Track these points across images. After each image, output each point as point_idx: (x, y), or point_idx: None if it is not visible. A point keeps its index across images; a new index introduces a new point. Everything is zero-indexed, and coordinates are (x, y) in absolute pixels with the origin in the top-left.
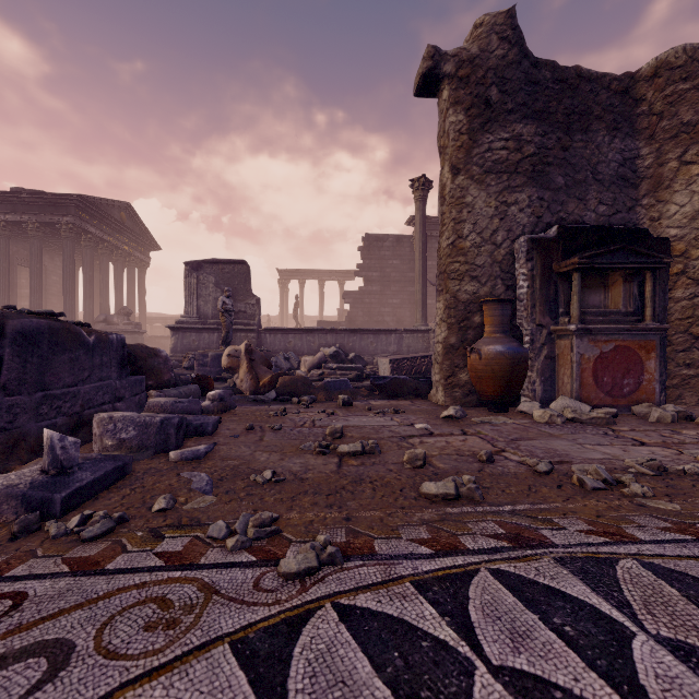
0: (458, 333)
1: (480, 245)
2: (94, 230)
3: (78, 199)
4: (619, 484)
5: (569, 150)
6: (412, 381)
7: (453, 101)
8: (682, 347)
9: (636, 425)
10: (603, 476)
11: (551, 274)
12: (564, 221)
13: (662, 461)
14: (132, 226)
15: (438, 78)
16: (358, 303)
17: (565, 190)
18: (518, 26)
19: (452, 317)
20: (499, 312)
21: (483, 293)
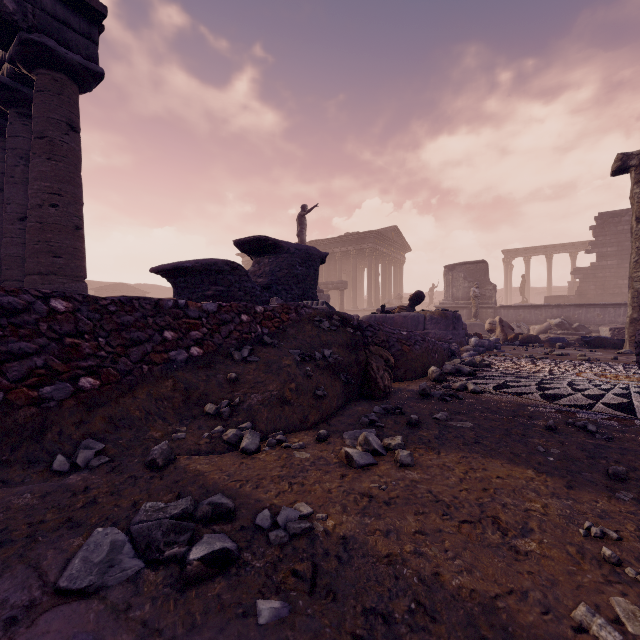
0: (638, 312)
1: None
2: (380, 248)
3: (374, 233)
4: None
5: None
6: (611, 339)
7: (637, 180)
8: None
9: None
10: None
11: None
12: None
13: None
14: (397, 239)
15: (626, 168)
16: (589, 277)
17: None
18: None
19: (635, 303)
20: None
21: None
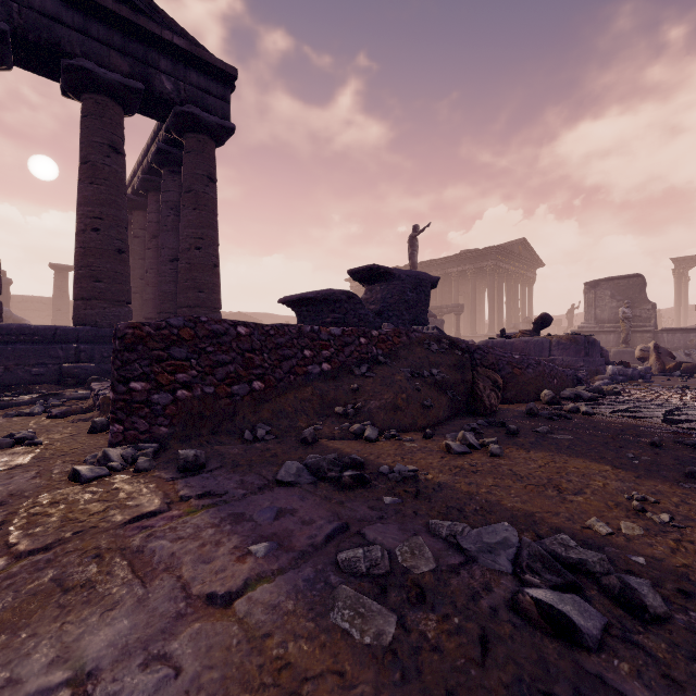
0: None
1: None
2: (504, 265)
3: (497, 248)
4: None
5: None
6: None
7: None
8: None
9: None
10: None
11: None
12: None
13: None
14: (525, 254)
15: None
16: None
17: None
18: None
19: None
20: None
21: None
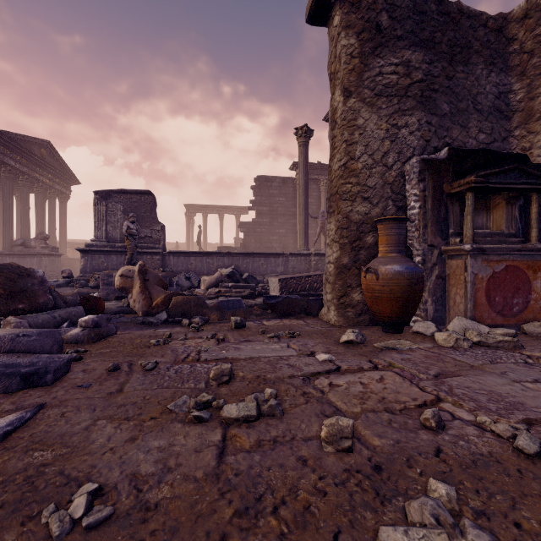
0: (350, 253)
1: (371, 166)
2: (13, 163)
3: None
4: None
5: (453, 79)
6: (303, 300)
7: (345, 24)
8: None
9: None
10: None
11: (441, 195)
12: (449, 146)
13: None
14: (53, 162)
15: (330, 2)
16: (251, 232)
17: (449, 117)
18: None
19: (344, 237)
20: (395, 231)
21: (374, 213)
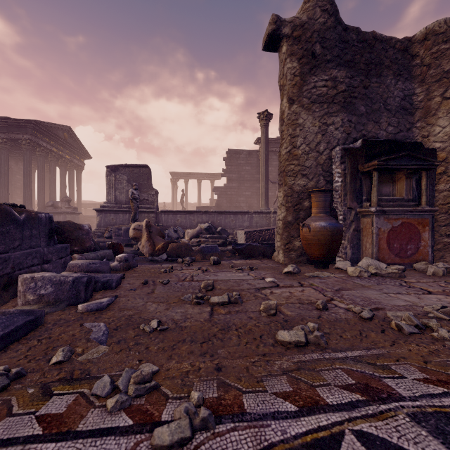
0: (293, 213)
1: (308, 152)
2: (45, 145)
3: (33, 123)
4: (427, 328)
5: (368, 88)
6: (261, 246)
7: (290, 53)
8: (443, 223)
9: (419, 277)
10: (415, 322)
11: (357, 173)
12: (365, 136)
13: (449, 307)
14: (72, 142)
15: (279, 37)
16: (223, 194)
17: (365, 116)
18: (334, 2)
19: (289, 202)
20: (323, 199)
21: (310, 185)
